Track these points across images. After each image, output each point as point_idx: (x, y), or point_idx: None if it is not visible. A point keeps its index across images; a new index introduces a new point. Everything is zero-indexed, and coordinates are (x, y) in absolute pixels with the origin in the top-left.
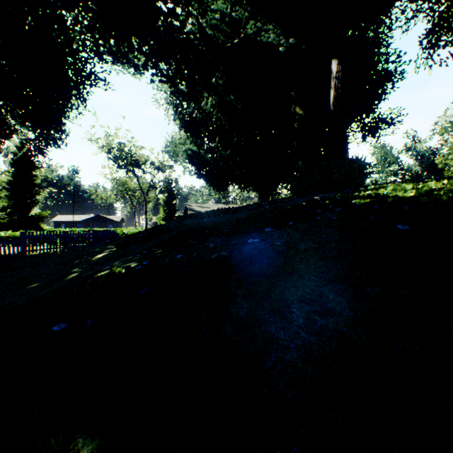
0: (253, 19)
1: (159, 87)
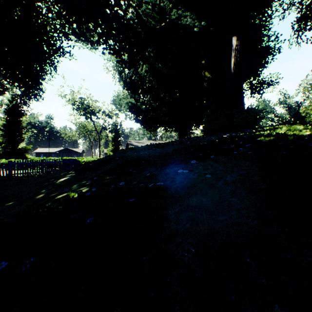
0: (175, 8)
1: (108, 58)
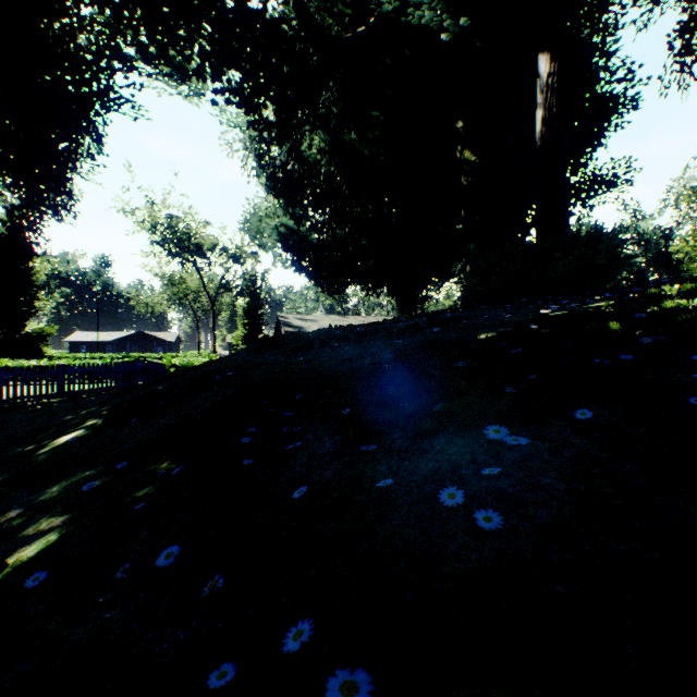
0: None
1: (232, 121)
